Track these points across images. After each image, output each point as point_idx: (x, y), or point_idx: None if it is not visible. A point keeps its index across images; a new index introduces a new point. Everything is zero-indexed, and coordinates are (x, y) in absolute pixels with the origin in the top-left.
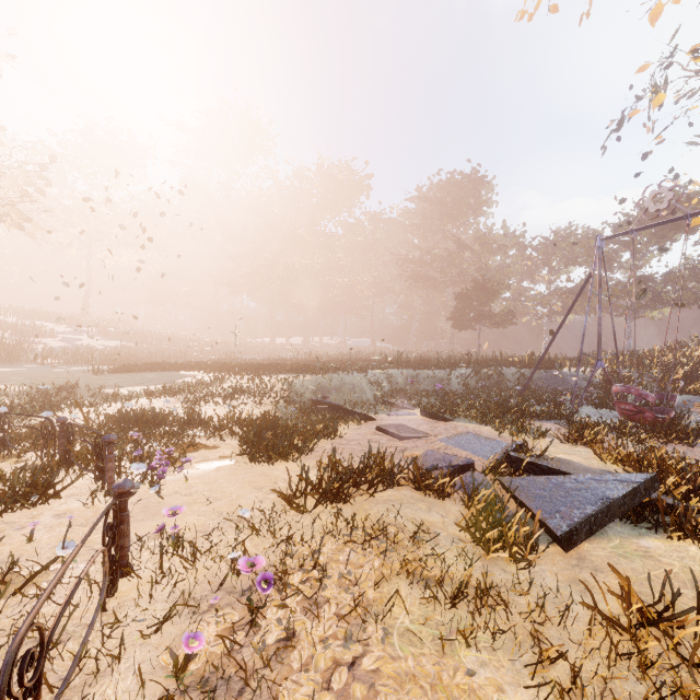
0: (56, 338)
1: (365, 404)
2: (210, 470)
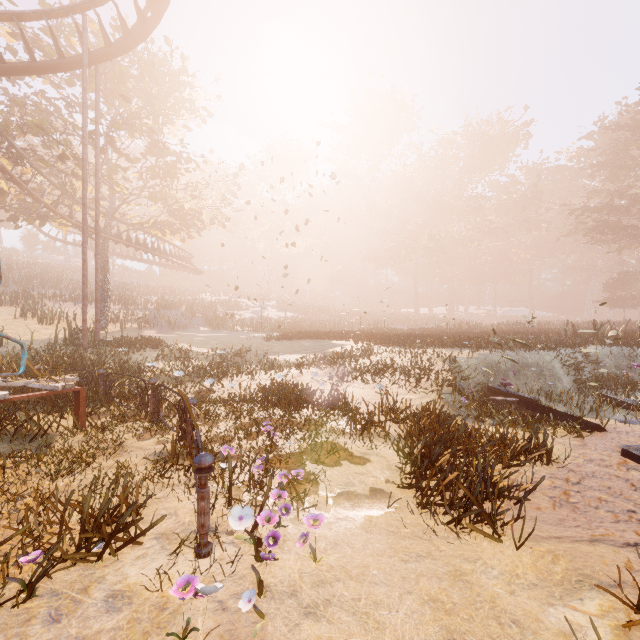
0: (249, 311)
1: (563, 395)
2: (355, 524)
